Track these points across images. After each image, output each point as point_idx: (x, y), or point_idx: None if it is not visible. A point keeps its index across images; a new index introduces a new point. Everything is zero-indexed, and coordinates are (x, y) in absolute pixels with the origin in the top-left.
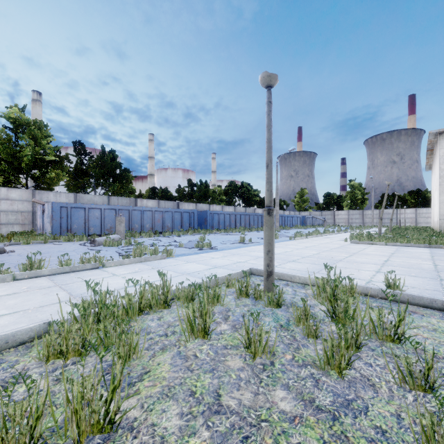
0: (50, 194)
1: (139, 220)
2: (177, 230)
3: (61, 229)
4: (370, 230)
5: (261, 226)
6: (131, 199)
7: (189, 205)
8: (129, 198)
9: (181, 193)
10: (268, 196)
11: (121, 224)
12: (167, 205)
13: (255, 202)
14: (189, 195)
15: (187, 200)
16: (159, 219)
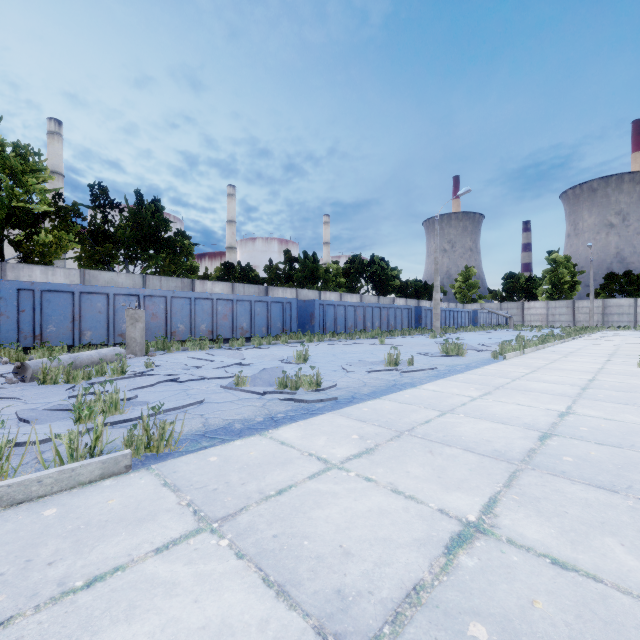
0: (34, 270)
1: (187, 317)
2: (261, 335)
3: (19, 335)
4: (606, 335)
5: (408, 327)
6: (184, 280)
7: (286, 292)
8: (181, 279)
9: (273, 272)
10: None
11: (136, 324)
12: (248, 291)
13: (393, 289)
14: (287, 277)
15: (283, 285)
16: (226, 315)
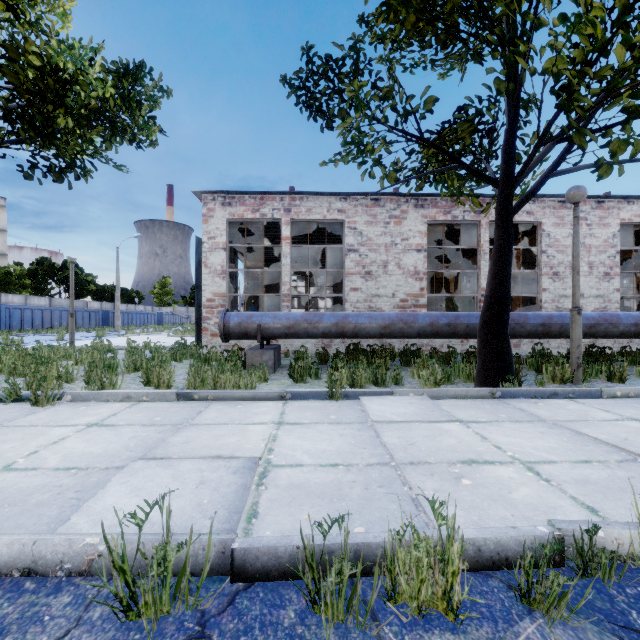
0: None
1: None
2: None
3: None
4: None
5: (96, 325)
6: None
7: None
8: None
9: None
10: (71, 309)
11: None
12: None
13: (89, 292)
14: None
15: None
16: None
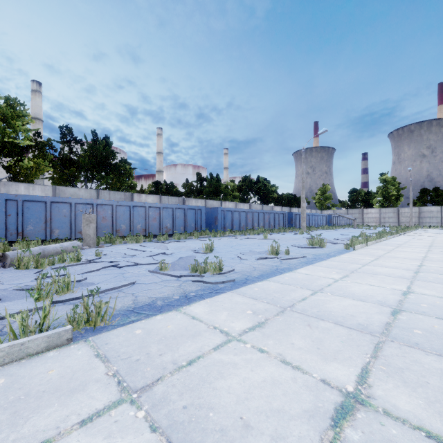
0: (20, 186)
1: (127, 219)
2: (180, 232)
3: (7, 232)
4: (422, 232)
5: (283, 226)
6: (126, 194)
7: (197, 202)
8: (123, 193)
9: (189, 188)
10: None
11: (90, 224)
12: (171, 201)
13: (272, 200)
14: (198, 191)
15: (196, 197)
16: (155, 218)
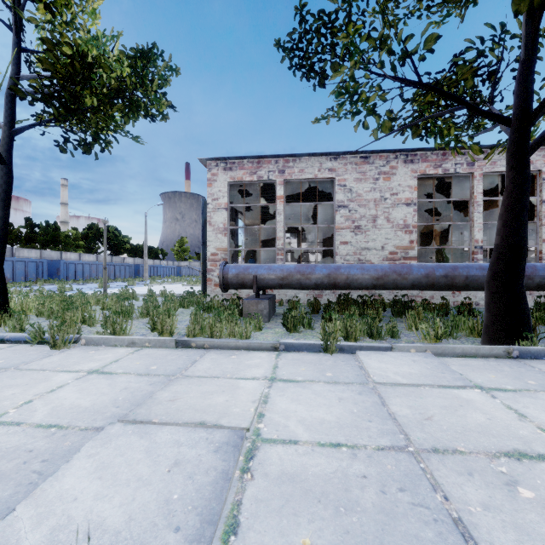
0: None
1: None
2: (20, 281)
3: None
4: None
5: (130, 277)
6: None
7: (31, 252)
8: None
9: (14, 235)
10: (104, 263)
11: None
12: None
13: (125, 250)
14: (28, 239)
15: (25, 245)
16: None
